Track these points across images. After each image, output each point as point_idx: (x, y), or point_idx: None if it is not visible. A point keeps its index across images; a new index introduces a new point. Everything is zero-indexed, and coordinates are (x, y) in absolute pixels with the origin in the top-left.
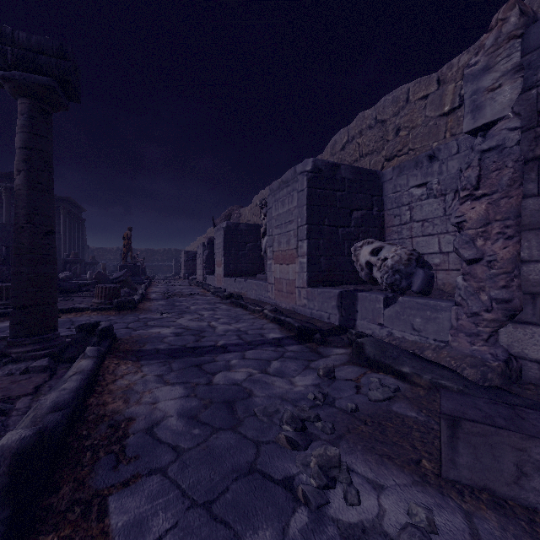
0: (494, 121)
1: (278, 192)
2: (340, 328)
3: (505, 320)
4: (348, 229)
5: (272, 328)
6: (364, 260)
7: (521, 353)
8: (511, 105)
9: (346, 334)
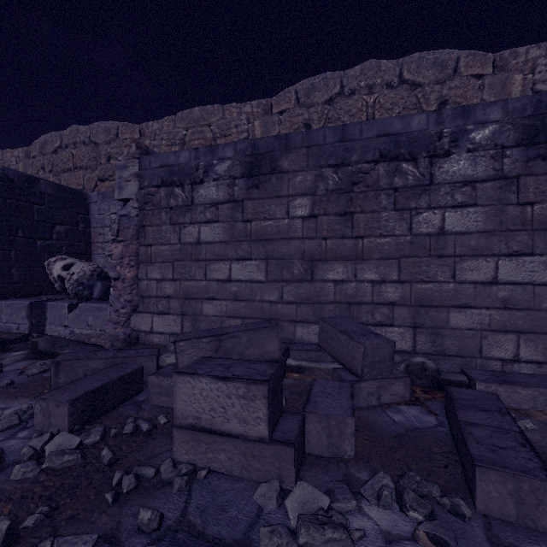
0: (129, 199)
1: None
2: (29, 336)
3: (132, 312)
4: (50, 242)
5: None
6: (57, 274)
7: (139, 328)
8: (135, 194)
9: None
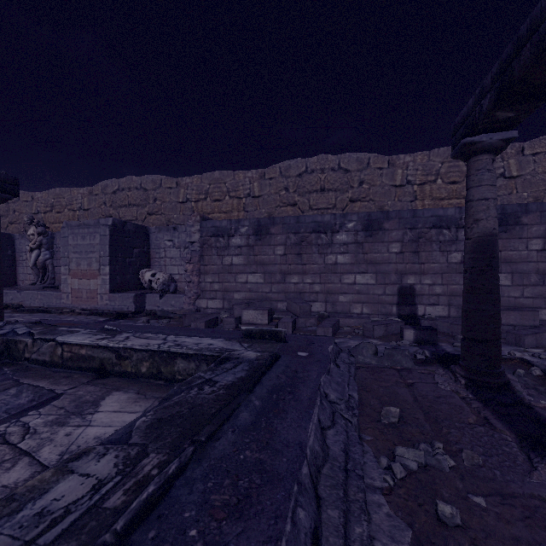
0: (195, 242)
1: (77, 228)
2: (137, 312)
3: (197, 298)
4: (132, 259)
5: (96, 317)
6: (148, 279)
7: (200, 306)
8: (198, 239)
9: (142, 313)
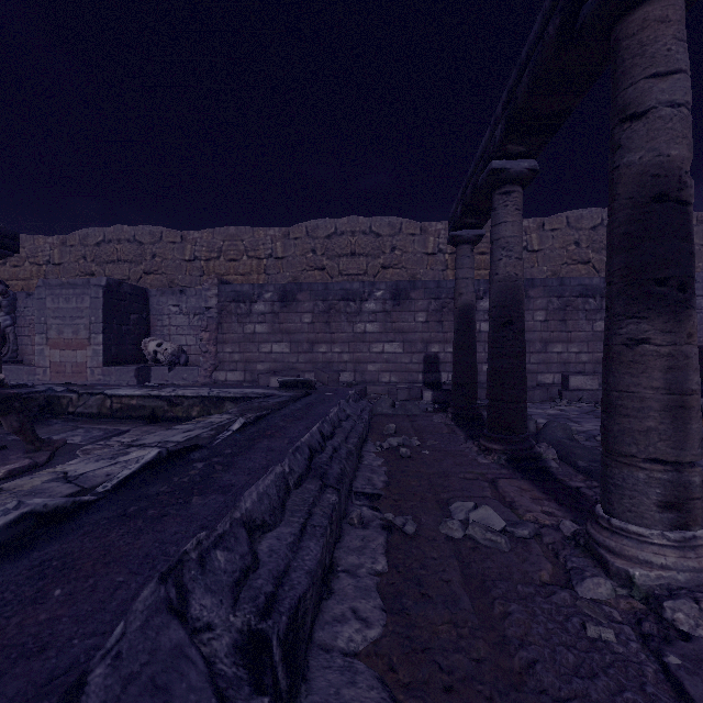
0: (211, 307)
1: (59, 289)
2: None
3: (214, 370)
4: (129, 327)
5: None
6: (153, 349)
7: (218, 379)
8: (216, 305)
9: None
